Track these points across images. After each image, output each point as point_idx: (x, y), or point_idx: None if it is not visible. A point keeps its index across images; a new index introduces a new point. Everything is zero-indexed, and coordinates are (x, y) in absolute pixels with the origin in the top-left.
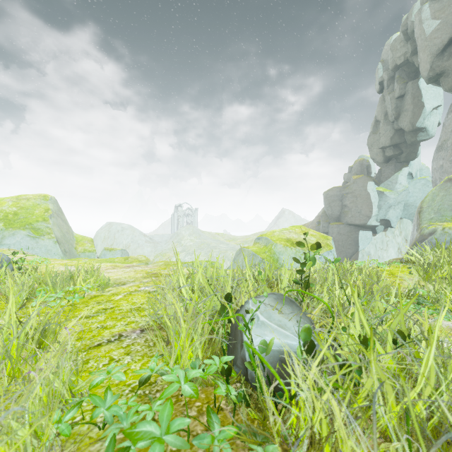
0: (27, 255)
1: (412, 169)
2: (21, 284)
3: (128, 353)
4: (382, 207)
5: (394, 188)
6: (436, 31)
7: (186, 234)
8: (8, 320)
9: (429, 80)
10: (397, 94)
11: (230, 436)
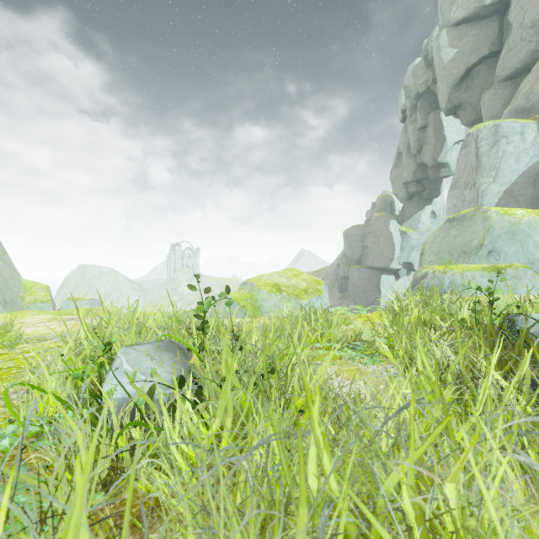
0: None
1: (435, 208)
2: None
3: None
4: (405, 248)
5: (417, 228)
6: (453, 60)
7: (184, 280)
8: None
9: (448, 113)
10: (420, 125)
11: None
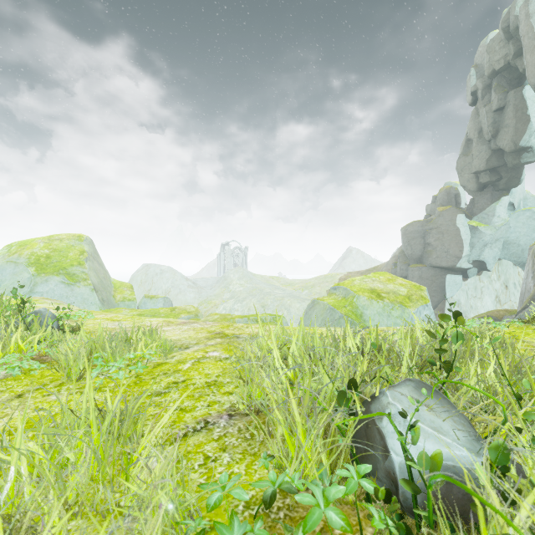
0: (72, 310)
1: (514, 199)
2: (77, 351)
3: (223, 449)
4: (475, 245)
5: (491, 222)
6: None
7: (235, 278)
8: (86, 407)
9: None
10: (496, 107)
11: None
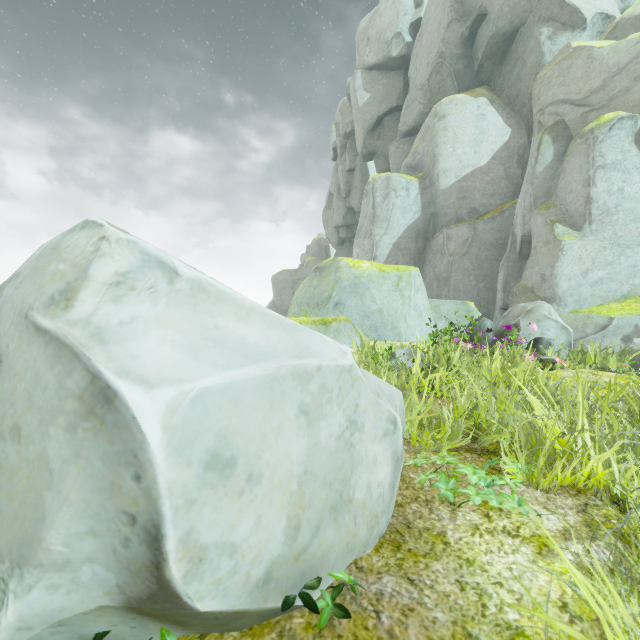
0: None
1: None
2: None
3: None
4: None
5: None
6: (367, 105)
7: None
8: None
9: (364, 158)
10: (348, 167)
11: None
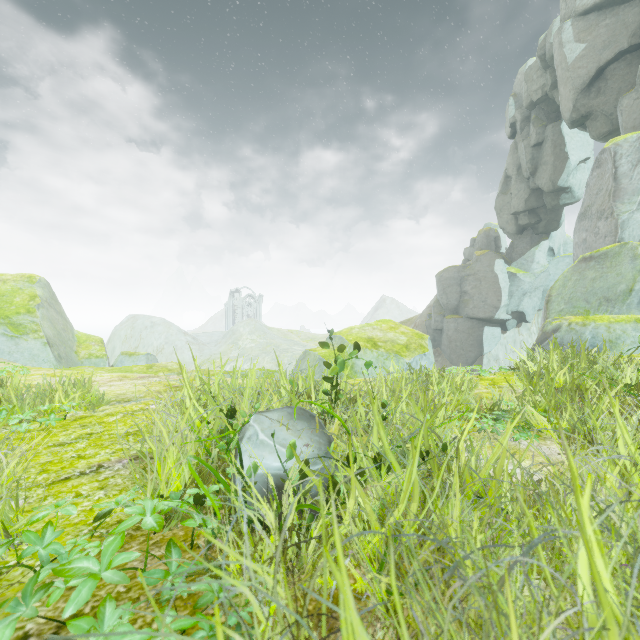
0: None
1: (554, 243)
2: None
3: (102, 487)
4: (514, 294)
5: (530, 269)
6: (580, 58)
7: (246, 332)
8: None
9: (572, 124)
10: (534, 142)
11: (190, 572)
